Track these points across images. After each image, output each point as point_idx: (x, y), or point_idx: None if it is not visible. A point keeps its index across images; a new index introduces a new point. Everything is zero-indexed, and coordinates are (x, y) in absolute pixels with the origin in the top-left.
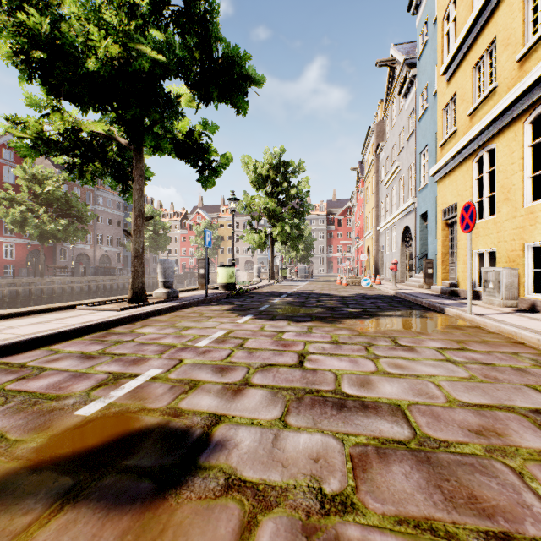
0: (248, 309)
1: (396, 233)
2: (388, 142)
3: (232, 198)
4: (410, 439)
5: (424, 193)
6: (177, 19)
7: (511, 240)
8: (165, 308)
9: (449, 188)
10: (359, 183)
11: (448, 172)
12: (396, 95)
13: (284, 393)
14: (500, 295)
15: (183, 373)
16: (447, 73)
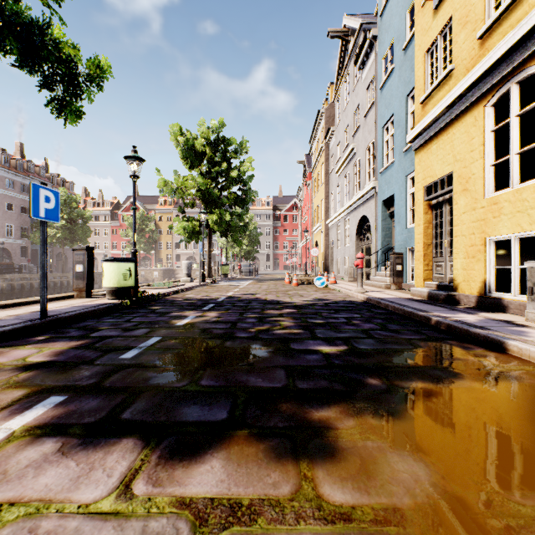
0: (89, 360)
1: (350, 225)
2: (340, 125)
3: (132, 155)
4: None
5: (389, 173)
6: None
7: None
8: None
9: (437, 154)
10: (306, 176)
11: (436, 133)
12: (350, 69)
13: None
14: None
15: None
16: None
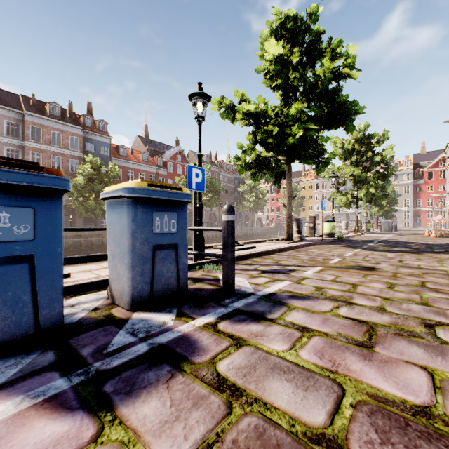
0: (355, 247)
1: None
2: None
3: (332, 176)
4: (444, 273)
5: None
6: (317, 98)
7: None
8: (308, 243)
9: None
10: None
11: None
12: None
13: (395, 265)
14: None
15: (349, 260)
16: None
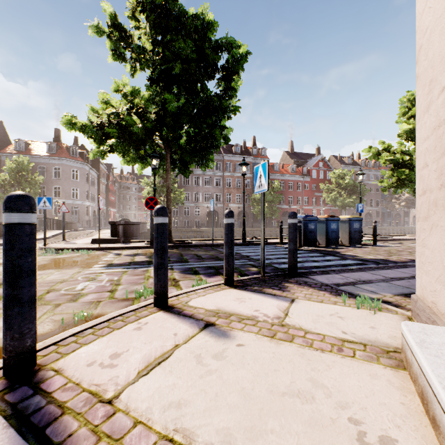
0: None
1: None
2: None
3: None
4: None
5: None
6: None
7: None
8: None
9: None
10: None
11: None
12: None
13: None
14: None
15: None
16: None
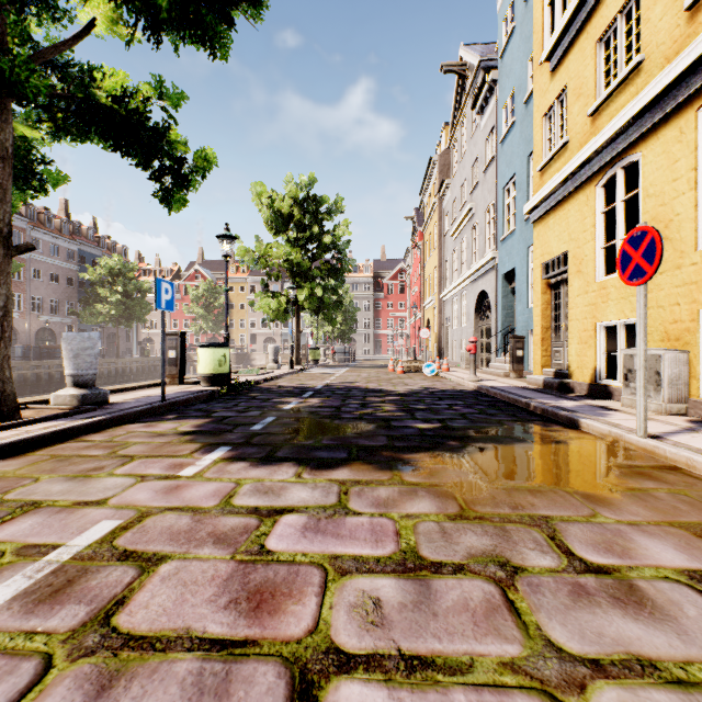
0: (228, 430)
1: (468, 301)
2: (456, 178)
3: (225, 234)
4: None
5: (510, 243)
6: None
7: (673, 305)
8: (37, 435)
9: (554, 230)
10: (416, 236)
11: (553, 207)
12: (468, 112)
13: None
14: (661, 395)
15: None
16: (552, 58)
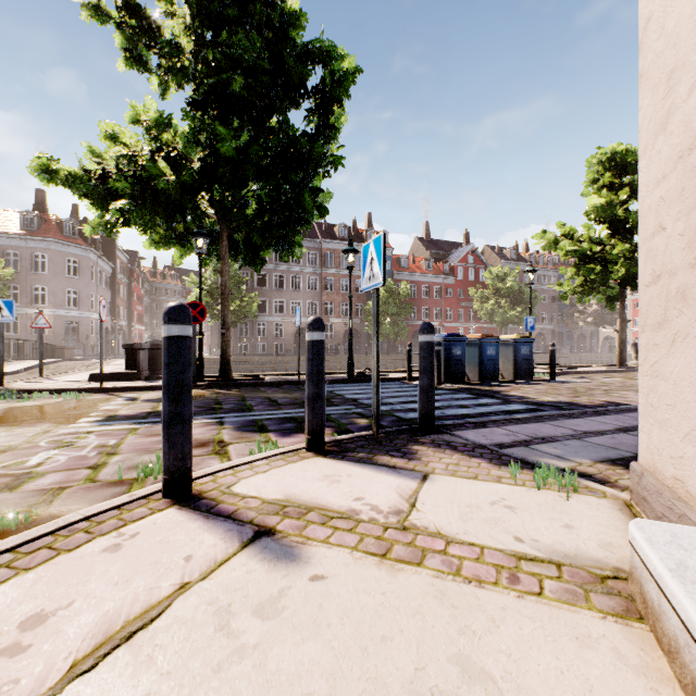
0: None
1: None
2: None
3: None
4: None
5: None
6: None
7: None
8: None
9: None
10: None
11: None
12: None
13: None
14: None
15: None
16: None
